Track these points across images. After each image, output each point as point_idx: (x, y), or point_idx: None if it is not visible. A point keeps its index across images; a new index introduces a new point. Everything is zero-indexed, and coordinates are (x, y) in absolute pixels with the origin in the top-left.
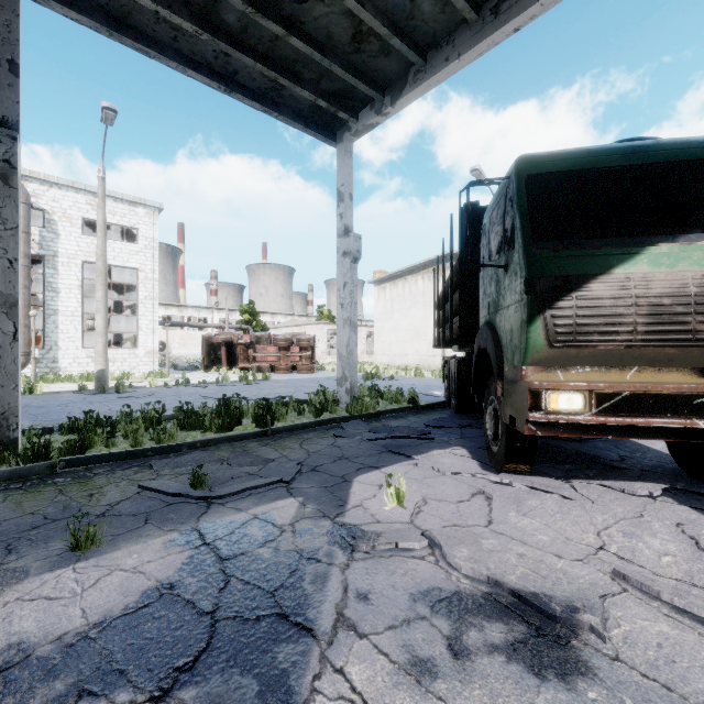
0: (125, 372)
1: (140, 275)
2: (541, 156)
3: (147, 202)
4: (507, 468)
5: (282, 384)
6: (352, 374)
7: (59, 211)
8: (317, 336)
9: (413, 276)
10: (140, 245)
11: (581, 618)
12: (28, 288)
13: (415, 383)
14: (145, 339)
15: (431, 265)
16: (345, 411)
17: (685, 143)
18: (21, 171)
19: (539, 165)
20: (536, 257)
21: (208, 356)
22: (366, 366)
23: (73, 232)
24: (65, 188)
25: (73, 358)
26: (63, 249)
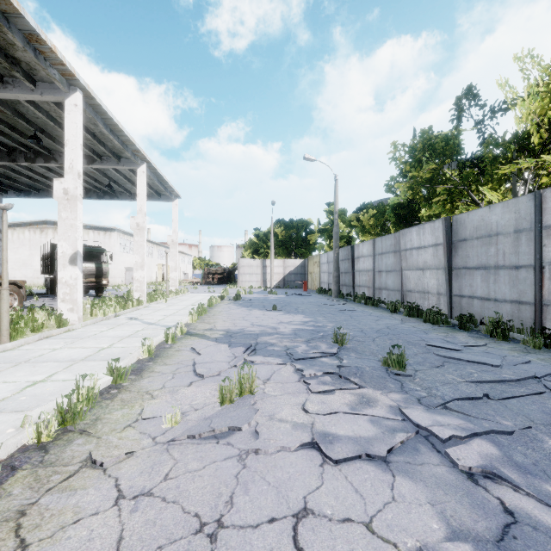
0: None
1: None
2: None
3: None
4: None
5: None
6: None
7: None
8: None
9: (21, 228)
10: None
11: None
12: None
13: None
14: None
15: (36, 224)
16: None
17: (86, 249)
18: None
19: None
20: None
21: None
22: None
23: None
24: None
25: None
26: None
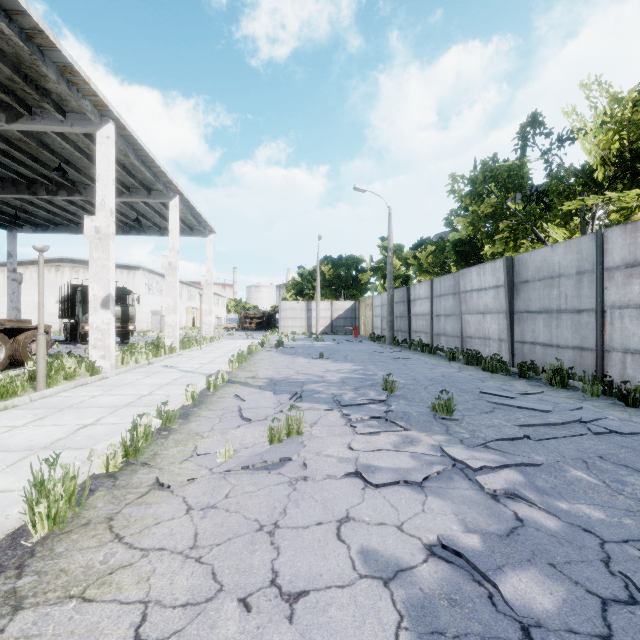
0: None
1: None
2: (87, 289)
3: None
4: (82, 343)
5: None
6: None
7: None
8: None
9: (34, 266)
10: None
11: (84, 347)
12: None
13: None
14: None
15: (51, 262)
16: None
17: None
18: None
19: (86, 290)
20: (84, 307)
21: None
22: None
23: None
24: None
25: None
26: None
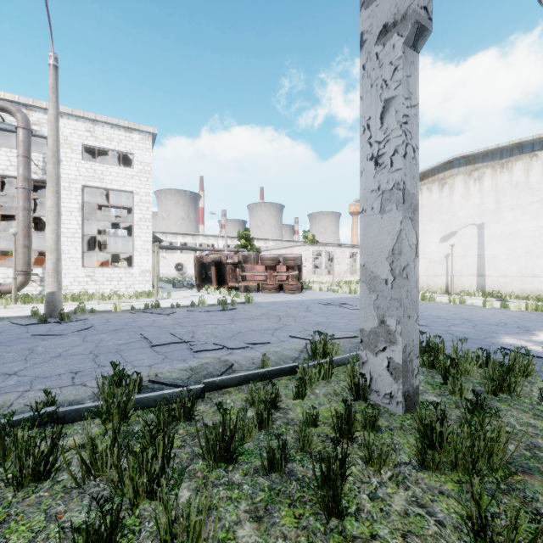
0: (122, 290)
1: (135, 198)
2: None
3: (141, 128)
4: None
5: (263, 310)
6: (407, 327)
7: (61, 138)
8: (303, 256)
9: None
10: (135, 170)
11: None
12: (27, 210)
13: (440, 313)
14: (140, 259)
15: (432, 174)
16: (415, 460)
17: None
18: (25, 100)
19: None
20: None
21: (200, 276)
22: (354, 286)
23: (73, 158)
24: (66, 117)
25: (73, 277)
26: (64, 174)
